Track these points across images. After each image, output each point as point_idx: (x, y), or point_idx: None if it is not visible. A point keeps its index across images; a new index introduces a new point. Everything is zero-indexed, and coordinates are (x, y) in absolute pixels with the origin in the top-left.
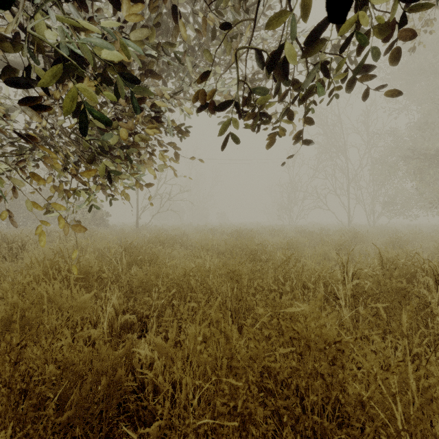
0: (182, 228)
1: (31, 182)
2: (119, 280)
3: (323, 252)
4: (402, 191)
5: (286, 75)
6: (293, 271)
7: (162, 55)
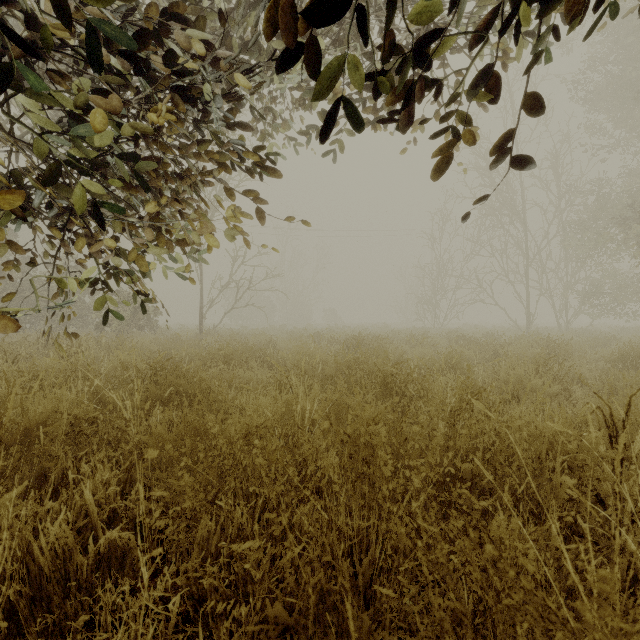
0: (270, 332)
1: None
2: (123, 438)
3: (514, 377)
4: (615, 275)
5: None
6: (487, 429)
7: None
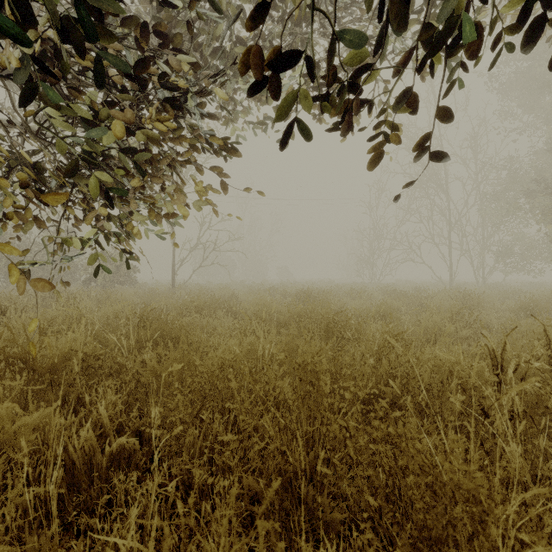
0: (232, 287)
1: (3, 221)
2: (122, 370)
3: (433, 323)
4: (523, 239)
5: (405, 1)
6: (404, 361)
7: (196, 37)
